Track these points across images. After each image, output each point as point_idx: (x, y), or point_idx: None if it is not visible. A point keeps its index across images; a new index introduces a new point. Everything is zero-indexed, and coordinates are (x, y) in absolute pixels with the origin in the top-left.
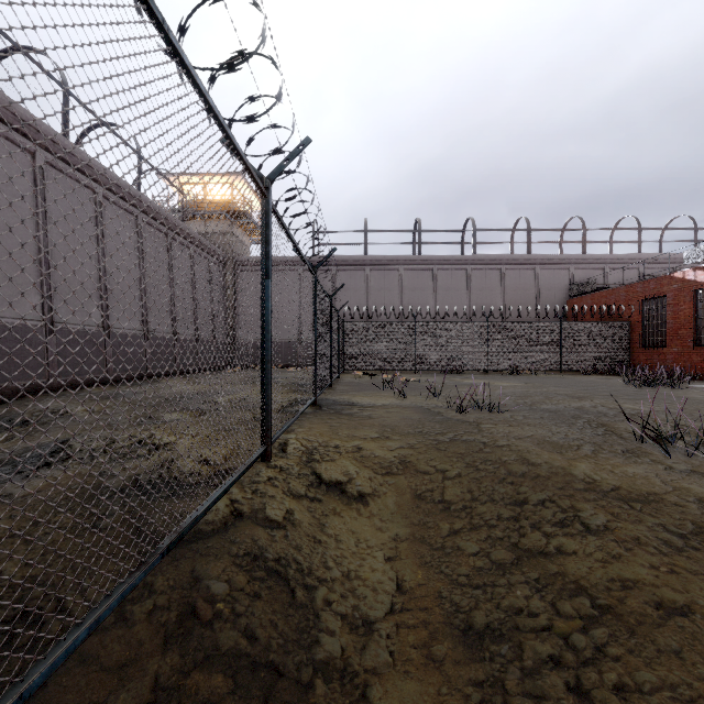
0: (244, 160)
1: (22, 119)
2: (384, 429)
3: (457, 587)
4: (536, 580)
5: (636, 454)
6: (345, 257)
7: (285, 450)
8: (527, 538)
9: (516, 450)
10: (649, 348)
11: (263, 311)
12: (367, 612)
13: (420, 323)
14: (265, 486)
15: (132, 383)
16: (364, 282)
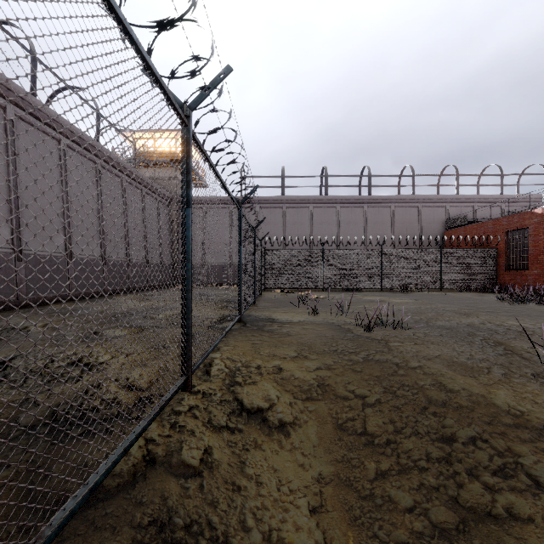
0: (157, 76)
1: None
2: (302, 348)
3: None
4: None
5: None
6: (267, 197)
7: (209, 372)
8: (467, 490)
9: (430, 373)
10: (513, 270)
11: (184, 241)
12: None
13: (327, 250)
14: (185, 419)
15: (90, 299)
16: (282, 217)
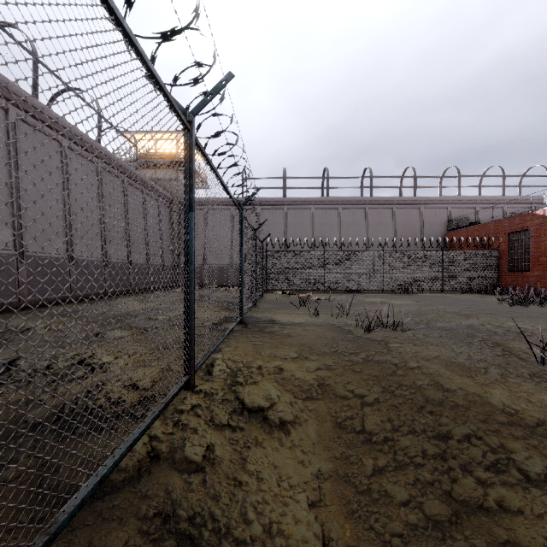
0: (161, 84)
1: None
2: (302, 349)
3: None
4: None
5: (544, 379)
6: (268, 199)
7: (211, 372)
8: (460, 485)
9: (428, 373)
10: (514, 272)
11: (186, 243)
12: None
13: (329, 252)
14: (187, 417)
15: (92, 301)
16: (283, 218)
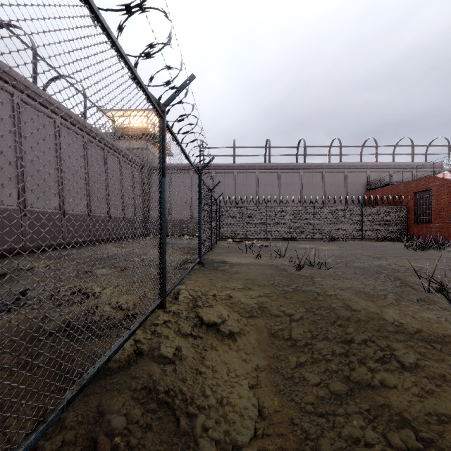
0: (144, 87)
1: (4, 71)
2: (247, 282)
3: (305, 415)
4: (367, 411)
5: (427, 302)
6: (221, 164)
7: (177, 298)
8: (356, 372)
9: (341, 299)
10: (420, 223)
11: (160, 201)
12: (236, 437)
13: (270, 207)
14: (161, 328)
15: (79, 247)
16: (233, 180)
